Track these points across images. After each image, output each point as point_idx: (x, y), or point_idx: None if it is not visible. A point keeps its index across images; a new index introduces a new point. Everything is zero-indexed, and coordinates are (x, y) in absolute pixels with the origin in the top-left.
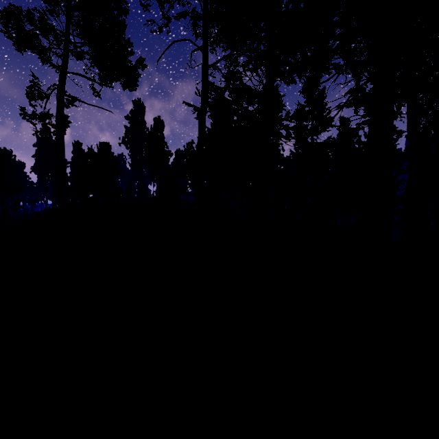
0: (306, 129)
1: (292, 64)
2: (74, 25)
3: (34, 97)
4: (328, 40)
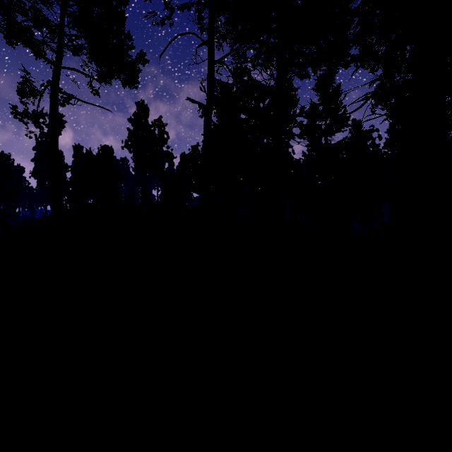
0: (319, 130)
1: (307, 55)
2: (69, 16)
3: (26, 94)
4: (346, 29)
